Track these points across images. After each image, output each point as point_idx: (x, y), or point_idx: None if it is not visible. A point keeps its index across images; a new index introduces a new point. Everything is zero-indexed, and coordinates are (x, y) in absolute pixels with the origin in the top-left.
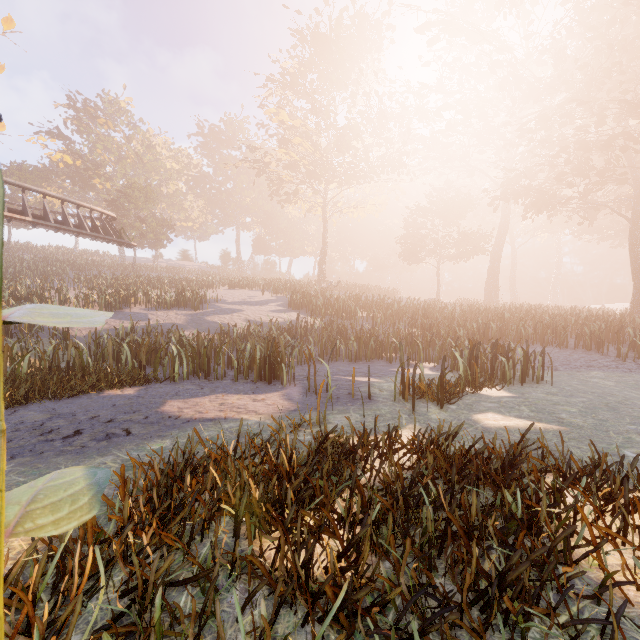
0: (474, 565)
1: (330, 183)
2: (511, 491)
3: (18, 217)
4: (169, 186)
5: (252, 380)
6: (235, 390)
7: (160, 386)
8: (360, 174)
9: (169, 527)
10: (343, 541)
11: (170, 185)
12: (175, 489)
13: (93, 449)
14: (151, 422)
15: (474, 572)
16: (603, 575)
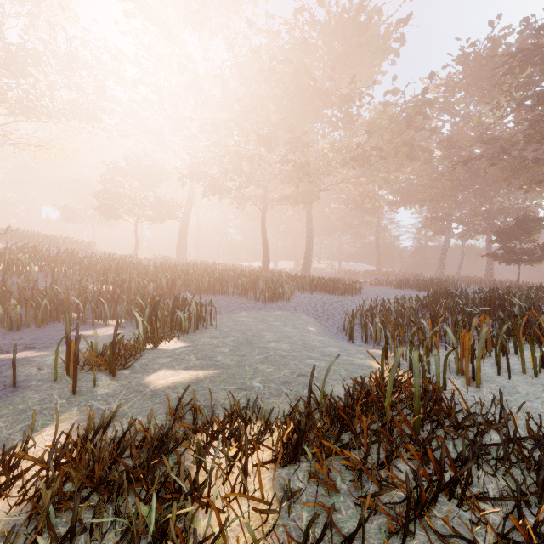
0: None
1: None
2: (154, 488)
3: None
4: None
5: None
6: None
7: None
8: (43, 110)
9: None
10: None
11: None
12: None
13: None
14: None
15: None
16: None
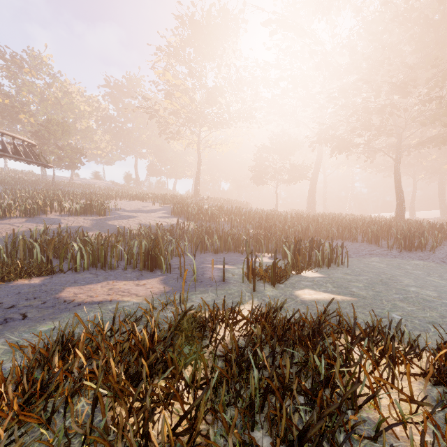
0: (284, 423)
1: (202, 127)
2: (316, 352)
3: None
4: (82, 123)
5: (139, 269)
6: (123, 277)
7: (63, 276)
8: (223, 121)
9: (34, 406)
10: (187, 404)
11: (83, 122)
12: (46, 369)
13: None
14: (47, 306)
15: (284, 429)
16: (378, 415)
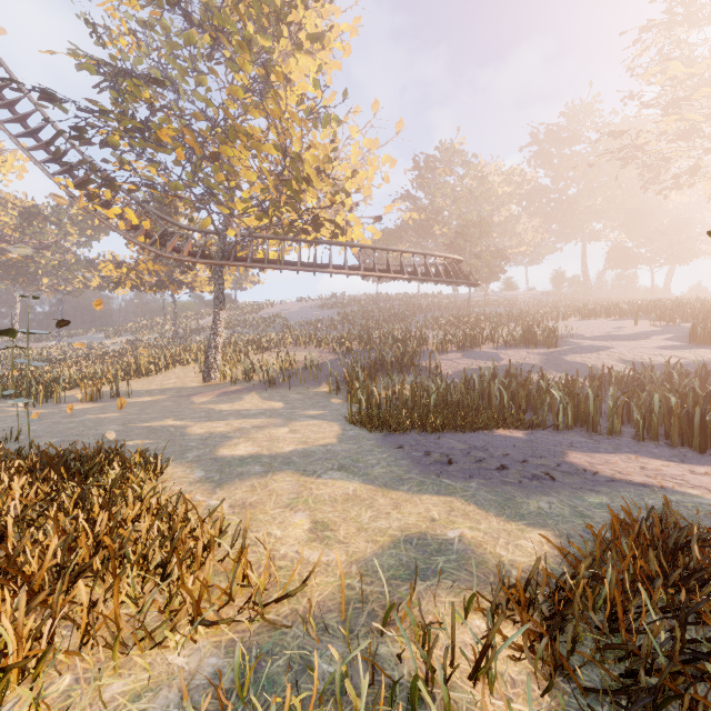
0: None
1: None
2: None
3: (399, 276)
4: (501, 213)
5: (665, 443)
6: (648, 453)
7: (545, 433)
8: None
9: (696, 595)
10: None
11: (502, 212)
12: (681, 557)
13: (531, 486)
14: (567, 472)
15: None
16: None
